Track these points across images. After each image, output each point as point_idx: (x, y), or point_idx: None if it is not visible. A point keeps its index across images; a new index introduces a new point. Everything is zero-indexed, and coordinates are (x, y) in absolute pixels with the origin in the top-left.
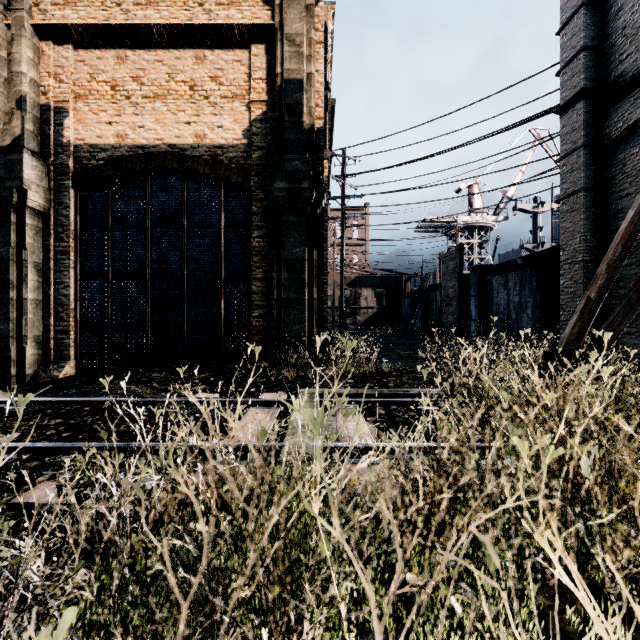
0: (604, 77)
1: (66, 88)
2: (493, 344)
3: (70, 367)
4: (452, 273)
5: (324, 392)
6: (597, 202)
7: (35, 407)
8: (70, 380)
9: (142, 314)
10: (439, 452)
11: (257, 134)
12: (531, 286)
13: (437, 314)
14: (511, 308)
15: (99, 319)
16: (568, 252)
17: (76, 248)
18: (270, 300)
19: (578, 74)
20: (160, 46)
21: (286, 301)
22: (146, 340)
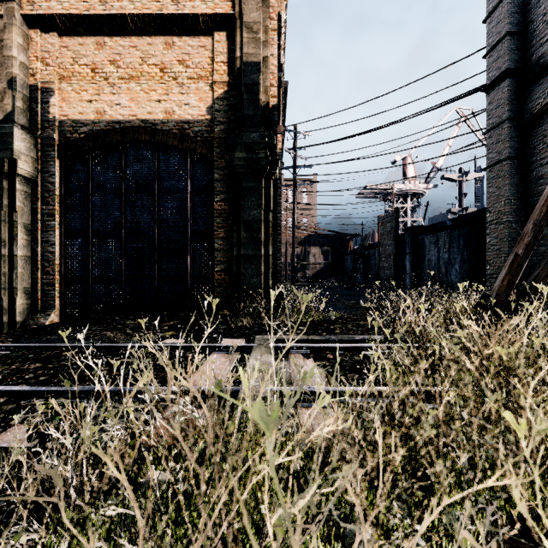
0: (526, 59)
1: (52, 70)
2: (426, 295)
3: (55, 315)
4: (389, 233)
5: (279, 354)
6: (520, 169)
7: (19, 352)
8: (54, 327)
9: (118, 269)
10: (390, 402)
11: (219, 111)
12: (459, 244)
13: (376, 269)
14: (441, 263)
15: (81, 273)
16: (494, 214)
17: (61, 211)
18: (231, 256)
19: (503, 56)
20: (134, 33)
21: (245, 257)
22: (122, 291)
